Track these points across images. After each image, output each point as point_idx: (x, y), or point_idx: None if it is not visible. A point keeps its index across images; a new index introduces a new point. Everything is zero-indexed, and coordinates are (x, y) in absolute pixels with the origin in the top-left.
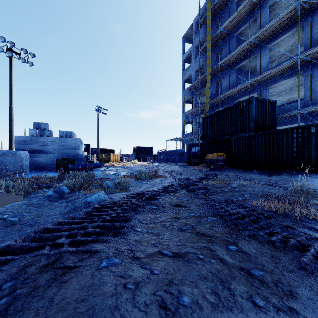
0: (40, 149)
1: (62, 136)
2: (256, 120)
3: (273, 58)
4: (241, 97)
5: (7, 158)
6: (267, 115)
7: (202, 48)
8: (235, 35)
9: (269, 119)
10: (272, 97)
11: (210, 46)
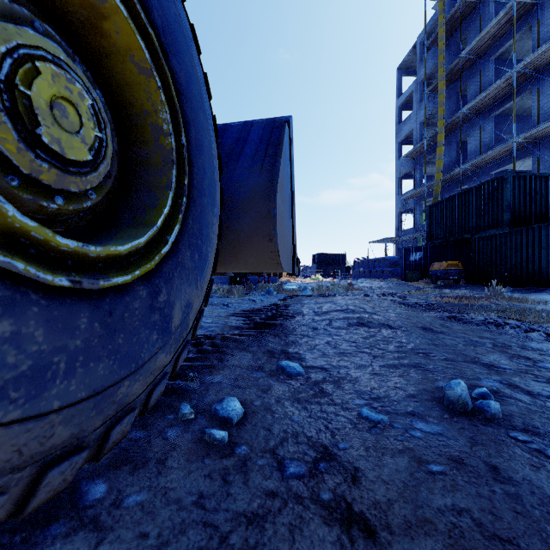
0: None
1: None
2: (515, 209)
3: None
4: (503, 164)
5: None
6: (538, 198)
7: (431, 87)
8: (488, 63)
9: (541, 206)
10: None
11: (444, 85)
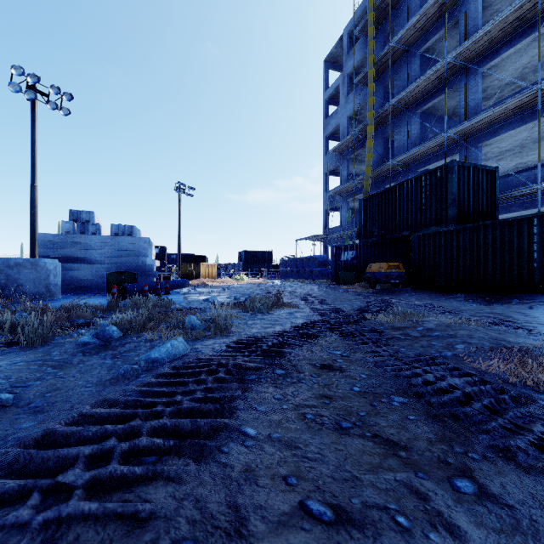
0: (81, 257)
1: (117, 233)
2: (460, 204)
3: (488, 91)
4: (430, 162)
5: (22, 272)
6: (480, 193)
7: (360, 78)
8: (419, 51)
9: (483, 202)
10: (486, 162)
11: (374, 74)
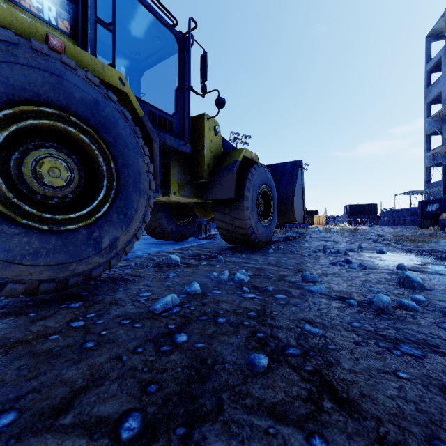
0: None
1: None
2: None
3: None
4: None
5: None
6: None
7: None
8: None
9: None
10: None
11: None
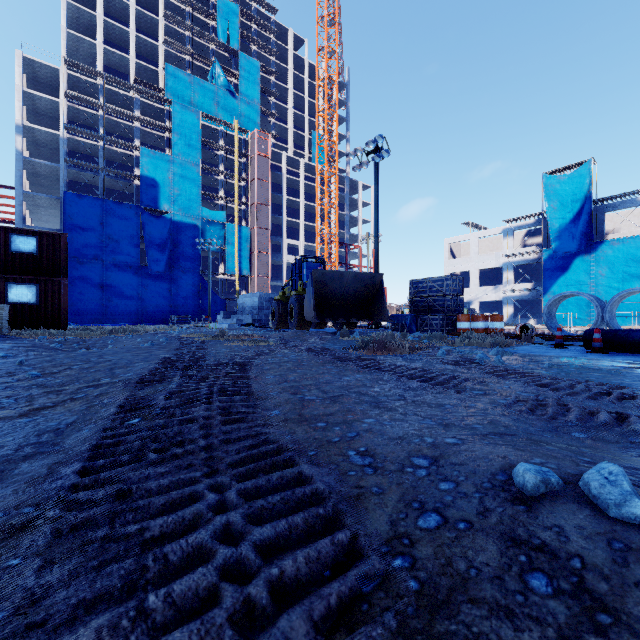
0: None
1: None
2: None
3: None
4: None
5: None
6: None
7: None
8: None
9: None
10: None
11: None
